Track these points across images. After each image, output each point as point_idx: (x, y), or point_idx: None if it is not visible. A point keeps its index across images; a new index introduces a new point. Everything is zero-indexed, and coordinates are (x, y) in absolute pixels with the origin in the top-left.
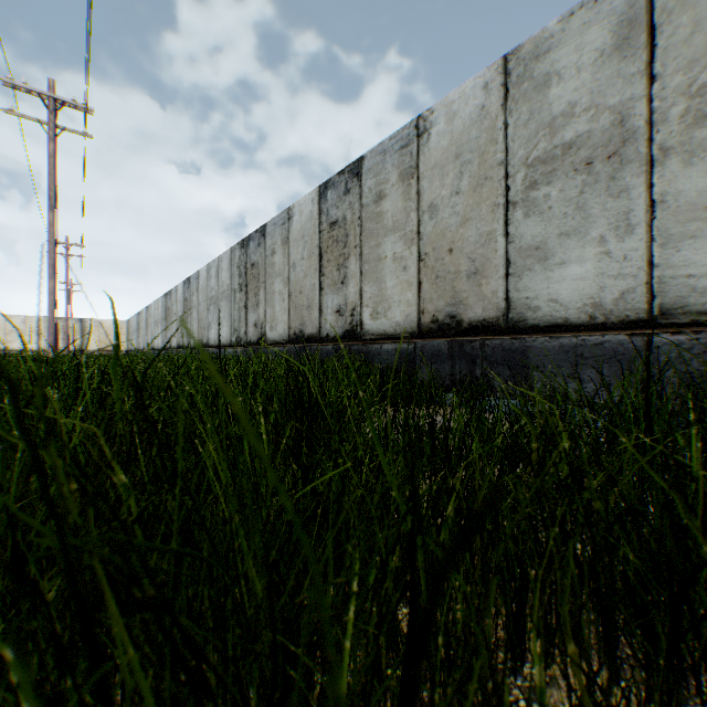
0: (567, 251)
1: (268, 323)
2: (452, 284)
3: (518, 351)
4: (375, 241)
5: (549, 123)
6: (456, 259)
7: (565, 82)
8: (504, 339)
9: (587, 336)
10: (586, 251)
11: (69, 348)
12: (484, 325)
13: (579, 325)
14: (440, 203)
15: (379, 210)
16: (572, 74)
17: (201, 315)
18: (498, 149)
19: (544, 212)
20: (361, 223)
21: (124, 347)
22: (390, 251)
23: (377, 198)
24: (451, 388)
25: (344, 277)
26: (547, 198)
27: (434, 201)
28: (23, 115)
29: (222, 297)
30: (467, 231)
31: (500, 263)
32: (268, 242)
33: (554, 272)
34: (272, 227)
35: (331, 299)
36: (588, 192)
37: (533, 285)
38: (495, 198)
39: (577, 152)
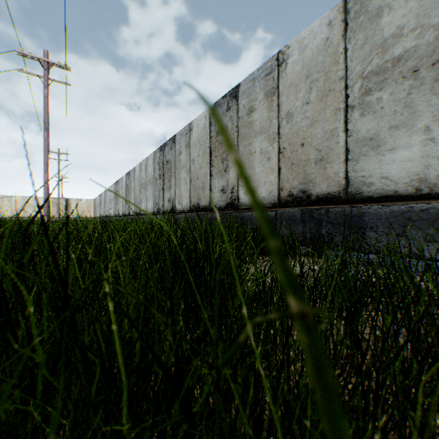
0: (396, 139)
1: (177, 199)
2: (303, 168)
3: (355, 216)
4: (247, 141)
5: (381, 44)
6: (307, 150)
7: (394, 11)
8: (344, 207)
9: (413, 204)
10: (412, 138)
11: (59, 216)
12: (328, 197)
13: (406, 195)
14: (294, 111)
15: (250, 120)
16: (401, 4)
17: (136, 195)
18: (339, 68)
19: (376, 111)
20: (238, 130)
21: (92, 215)
22: (258, 147)
23: (249, 111)
24: (303, 242)
25: (226, 167)
26: (379, 100)
27: (290, 110)
28: (29, 72)
29: (148, 183)
30: (315, 130)
31: (341, 151)
32: (177, 146)
33: (384, 156)
34: (179, 136)
35: (218, 182)
36: (414, 93)
37: (367, 167)
38: (337, 104)
39: (404, 64)
